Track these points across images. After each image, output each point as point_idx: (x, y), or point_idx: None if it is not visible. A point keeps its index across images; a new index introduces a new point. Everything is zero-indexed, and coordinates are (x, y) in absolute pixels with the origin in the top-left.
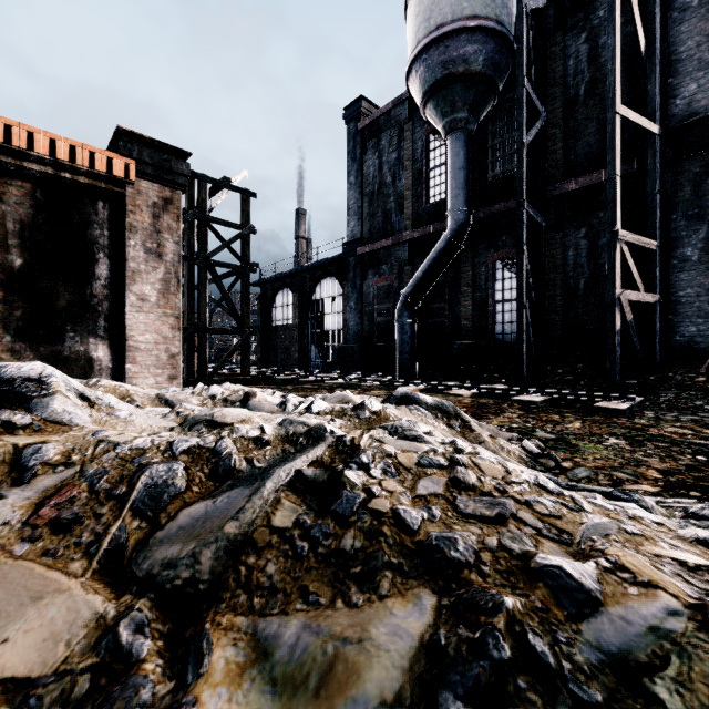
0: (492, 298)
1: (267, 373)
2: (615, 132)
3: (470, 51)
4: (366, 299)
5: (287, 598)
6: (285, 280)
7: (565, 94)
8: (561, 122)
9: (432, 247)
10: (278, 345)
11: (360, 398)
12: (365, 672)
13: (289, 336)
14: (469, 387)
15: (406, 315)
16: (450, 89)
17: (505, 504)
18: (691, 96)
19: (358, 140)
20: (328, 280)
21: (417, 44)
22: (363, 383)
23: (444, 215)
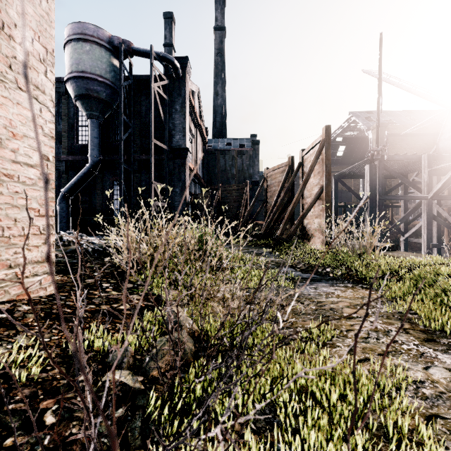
0: (112, 197)
1: None
2: (152, 147)
3: (99, 89)
4: None
5: (58, 248)
6: None
7: (142, 119)
8: (140, 130)
9: (80, 167)
10: None
11: None
12: (71, 248)
13: None
14: (98, 237)
15: (64, 202)
16: (90, 100)
17: (89, 239)
18: (178, 140)
19: None
20: None
21: (71, 72)
22: None
23: (88, 152)
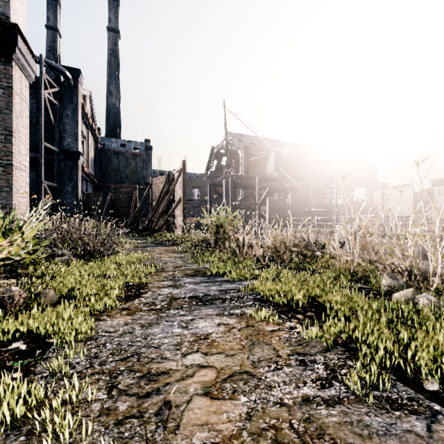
0: None
1: None
2: (42, 149)
3: None
4: None
5: None
6: None
7: None
8: None
9: None
10: None
11: None
12: None
13: None
14: None
15: None
16: None
17: None
18: (69, 143)
19: None
20: None
21: None
22: None
23: None
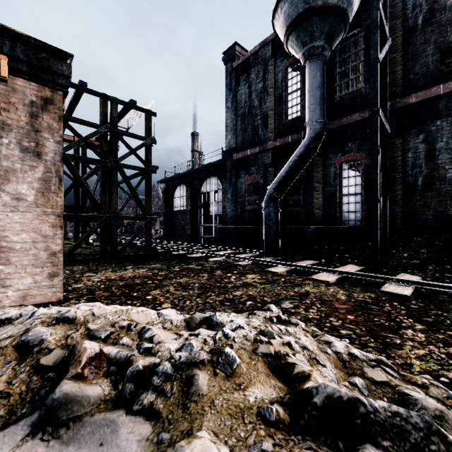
0: (339, 192)
1: (166, 248)
2: None
3: None
4: (239, 192)
5: None
6: (181, 179)
7: (404, 25)
8: (401, 48)
9: (290, 153)
10: (177, 224)
11: (243, 343)
12: None
13: (184, 218)
14: (330, 270)
15: (271, 205)
16: (310, 21)
17: None
18: None
19: (233, 75)
20: (211, 179)
21: None
22: (238, 262)
23: (300, 128)
